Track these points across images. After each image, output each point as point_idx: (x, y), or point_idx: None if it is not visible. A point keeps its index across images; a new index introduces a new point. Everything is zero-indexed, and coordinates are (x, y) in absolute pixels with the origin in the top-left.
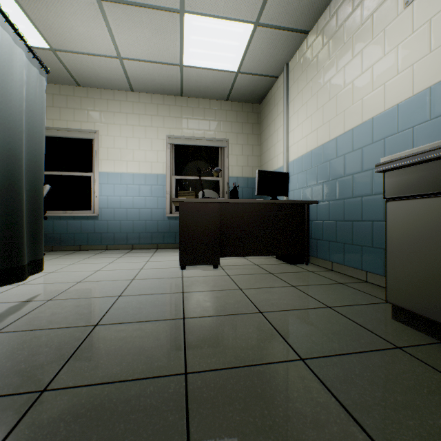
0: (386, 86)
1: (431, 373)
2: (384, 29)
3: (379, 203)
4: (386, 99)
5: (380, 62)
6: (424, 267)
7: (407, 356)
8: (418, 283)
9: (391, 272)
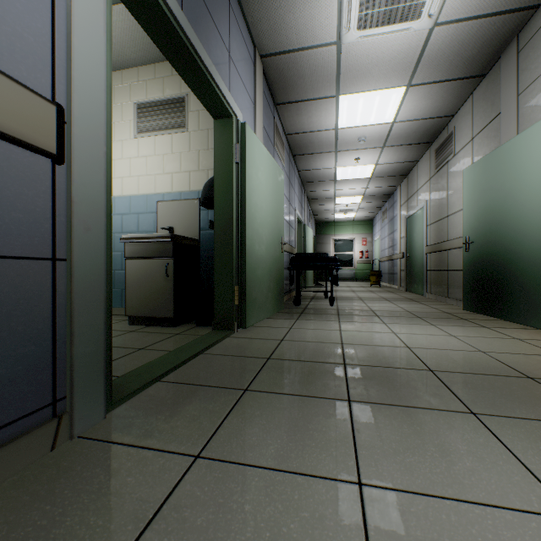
0: (124, 180)
1: (145, 333)
2: (123, 141)
3: (119, 258)
4: (124, 189)
5: (120, 161)
6: (143, 292)
7: (136, 332)
8: (141, 301)
9: (128, 298)
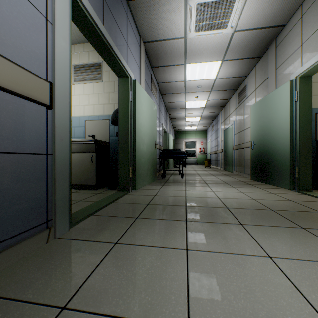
0: None
1: (80, 193)
2: None
3: None
4: None
5: None
6: (78, 171)
7: (75, 193)
8: (77, 176)
9: None
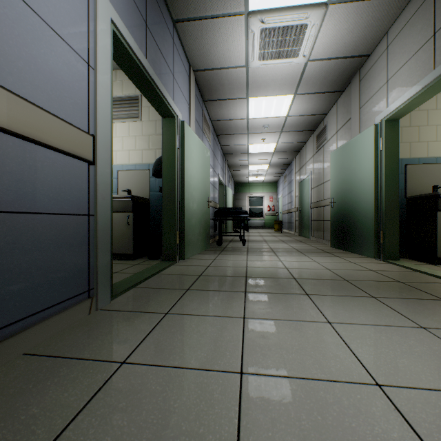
0: None
1: (113, 264)
2: None
3: None
4: None
5: None
6: None
7: None
8: None
9: None
